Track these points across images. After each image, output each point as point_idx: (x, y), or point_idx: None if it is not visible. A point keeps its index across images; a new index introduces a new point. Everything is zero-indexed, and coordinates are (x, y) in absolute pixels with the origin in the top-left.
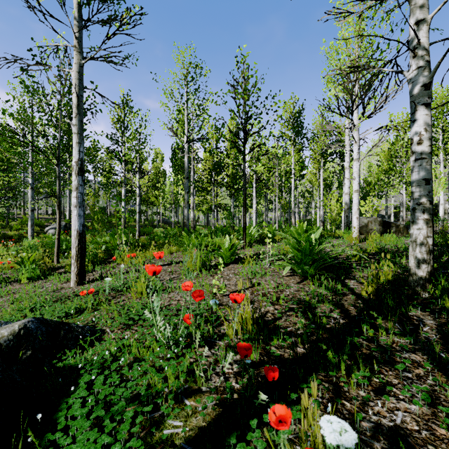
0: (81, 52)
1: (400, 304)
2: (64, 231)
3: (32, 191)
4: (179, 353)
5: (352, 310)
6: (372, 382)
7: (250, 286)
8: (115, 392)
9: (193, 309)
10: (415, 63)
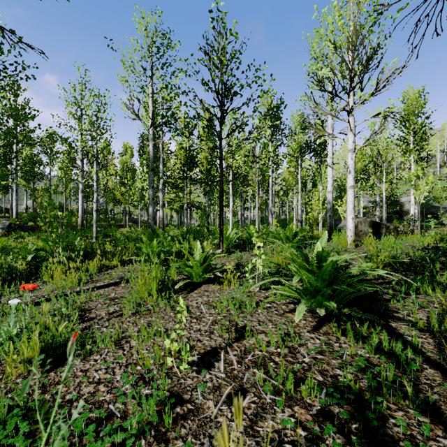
0: None
1: None
2: (8, 232)
3: None
4: None
5: None
6: None
7: (234, 337)
8: None
9: (108, 440)
10: None
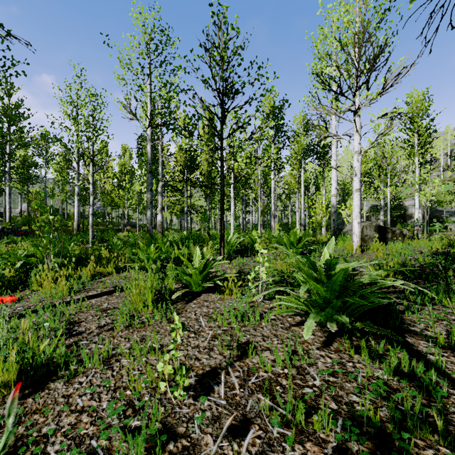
0: None
1: None
2: (0, 236)
3: None
4: None
5: None
6: None
7: (236, 355)
8: None
9: None
10: None
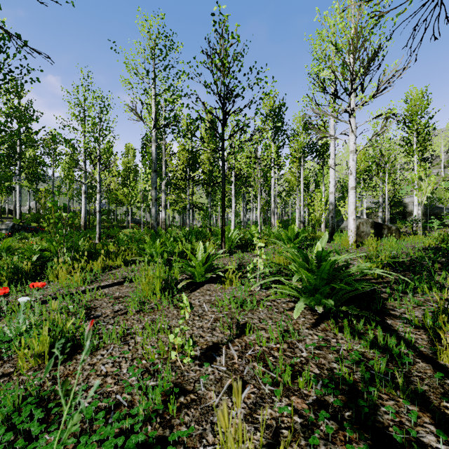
0: None
1: None
2: (11, 233)
3: None
4: None
5: None
6: None
7: (235, 333)
8: None
9: (117, 425)
10: None
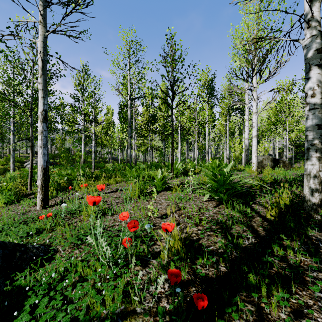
0: (45, 26)
1: (300, 225)
2: None
3: (13, 136)
4: (118, 273)
5: (261, 230)
6: (289, 302)
7: (177, 209)
8: (56, 316)
9: None
10: (309, 32)
